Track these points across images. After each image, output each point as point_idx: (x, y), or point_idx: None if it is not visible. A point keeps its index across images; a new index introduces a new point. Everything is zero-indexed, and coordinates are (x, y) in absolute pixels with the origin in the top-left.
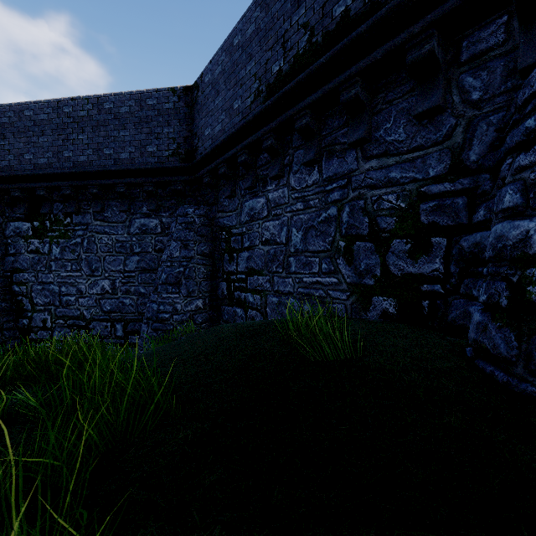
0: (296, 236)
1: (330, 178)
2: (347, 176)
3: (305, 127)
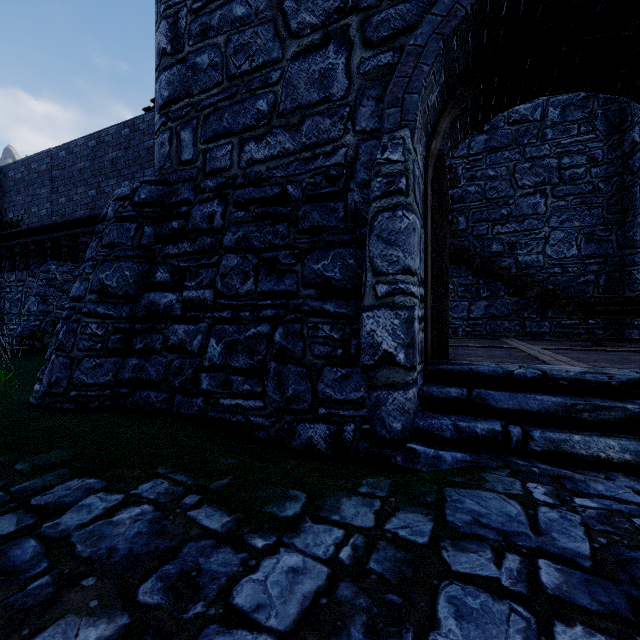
0: (7, 305)
1: (19, 280)
2: (24, 281)
3: (4, 255)
